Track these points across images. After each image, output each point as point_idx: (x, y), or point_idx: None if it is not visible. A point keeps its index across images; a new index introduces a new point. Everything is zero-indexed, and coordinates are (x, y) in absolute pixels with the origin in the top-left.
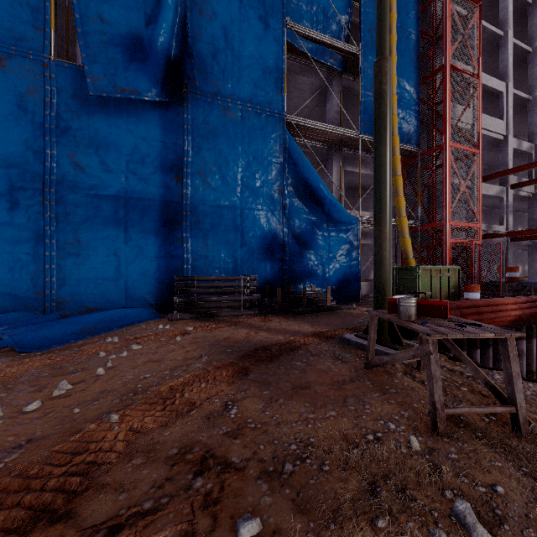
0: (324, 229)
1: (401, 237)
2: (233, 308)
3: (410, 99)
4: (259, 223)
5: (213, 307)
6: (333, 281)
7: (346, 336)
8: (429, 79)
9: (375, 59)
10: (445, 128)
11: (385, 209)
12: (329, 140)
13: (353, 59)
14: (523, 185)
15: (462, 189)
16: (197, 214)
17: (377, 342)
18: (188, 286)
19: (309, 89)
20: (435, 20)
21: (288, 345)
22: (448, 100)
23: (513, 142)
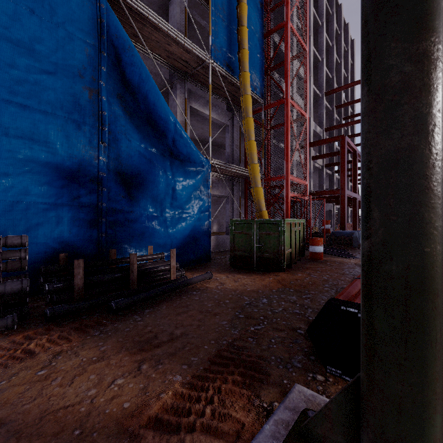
0: (166, 166)
1: (254, 186)
2: None
3: (256, 45)
4: (46, 138)
5: None
6: (179, 238)
7: None
8: (271, 34)
9: None
10: (287, 84)
11: None
12: (172, 58)
13: None
14: (320, 157)
15: (297, 147)
16: None
17: None
18: None
19: None
20: None
21: None
22: (289, 56)
23: (312, 124)
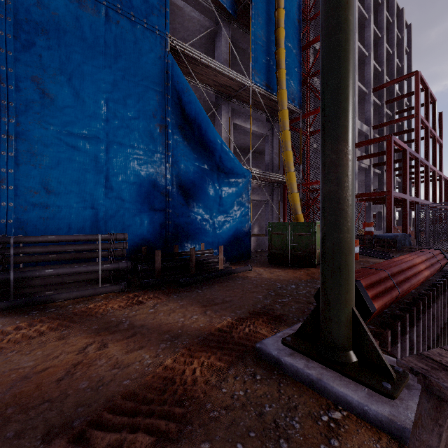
0: (214, 179)
1: (290, 192)
2: (88, 281)
3: (294, 60)
4: (133, 165)
5: (50, 284)
6: (224, 238)
7: (271, 348)
8: (308, 46)
9: (265, 9)
10: None
11: (348, 110)
12: (218, 85)
13: (243, 5)
14: (366, 157)
15: None
16: (29, 141)
17: (336, 369)
18: (1, 253)
19: (197, 31)
20: (309, 1)
21: (156, 399)
22: None
23: (358, 123)
